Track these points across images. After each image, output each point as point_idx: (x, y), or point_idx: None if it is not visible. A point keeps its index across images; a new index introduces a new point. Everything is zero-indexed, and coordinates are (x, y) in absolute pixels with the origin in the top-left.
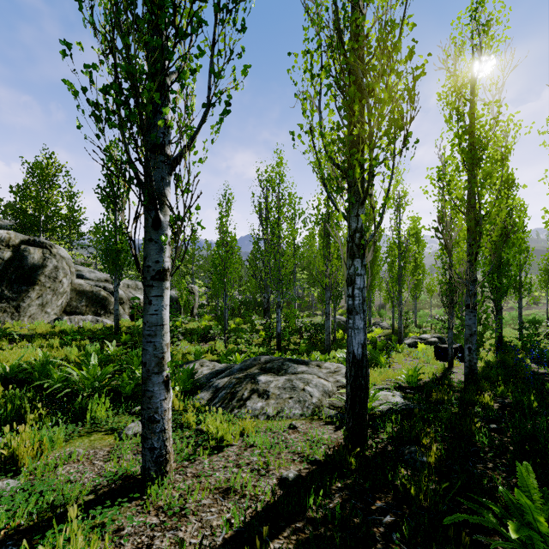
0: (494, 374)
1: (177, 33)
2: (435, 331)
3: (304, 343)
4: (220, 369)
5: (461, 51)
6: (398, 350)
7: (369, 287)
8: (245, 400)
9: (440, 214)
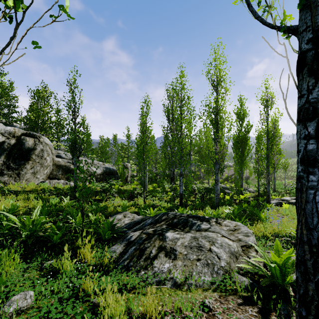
0: None
1: None
2: (290, 195)
3: (198, 201)
4: (137, 220)
5: None
6: (268, 208)
7: (241, 164)
8: (153, 259)
9: None
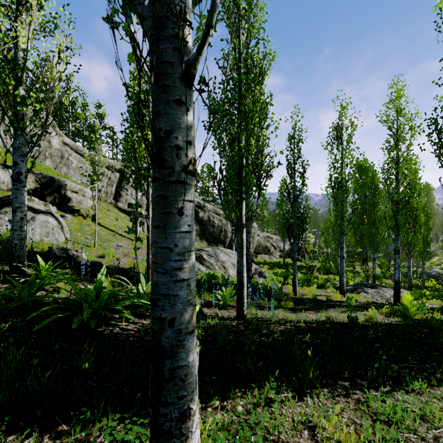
0: None
1: (350, 219)
2: None
3: None
4: None
5: None
6: None
7: None
8: (359, 293)
9: None
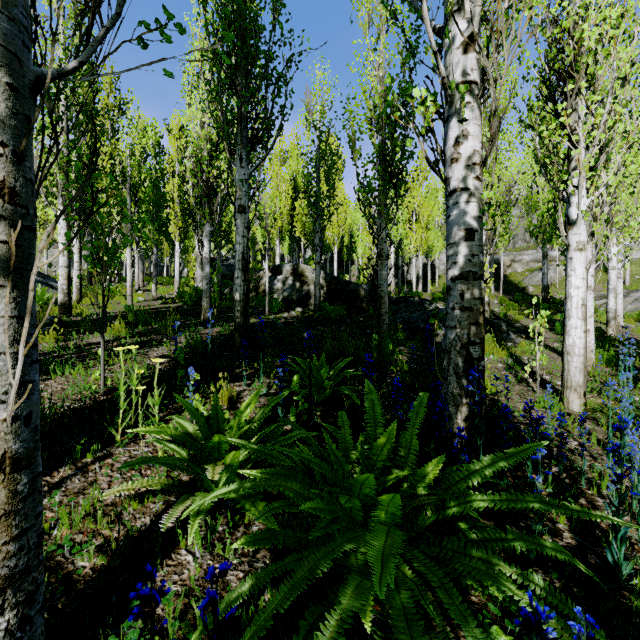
0: None
1: None
2: None
3: None
4: None
5: None
6: None
7: None
8: None
9: None
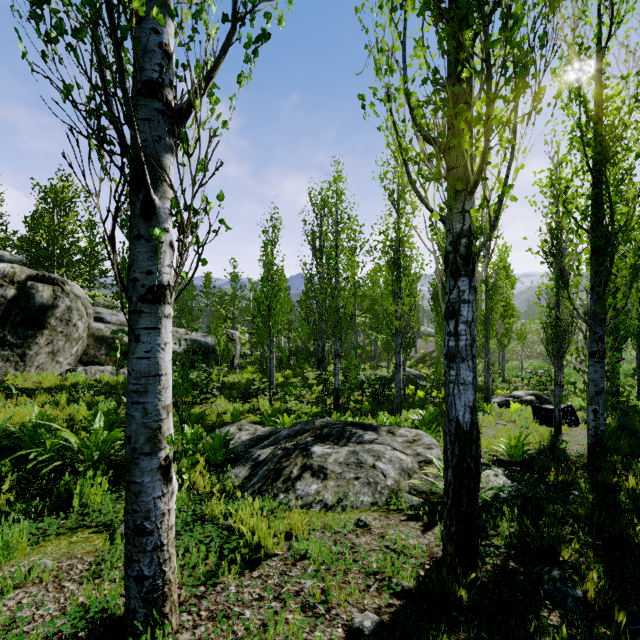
0: (624, 445)
1: None
2: (528, 387)
3: (368, 401)
4: (263, 434)
5: (584, 11)
6: (485, 411)
7: None
8: (294, 480)
9: (553, 233)
